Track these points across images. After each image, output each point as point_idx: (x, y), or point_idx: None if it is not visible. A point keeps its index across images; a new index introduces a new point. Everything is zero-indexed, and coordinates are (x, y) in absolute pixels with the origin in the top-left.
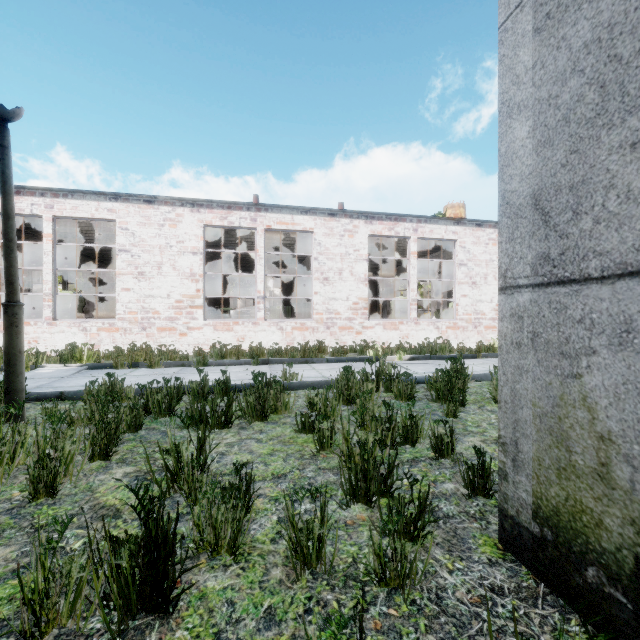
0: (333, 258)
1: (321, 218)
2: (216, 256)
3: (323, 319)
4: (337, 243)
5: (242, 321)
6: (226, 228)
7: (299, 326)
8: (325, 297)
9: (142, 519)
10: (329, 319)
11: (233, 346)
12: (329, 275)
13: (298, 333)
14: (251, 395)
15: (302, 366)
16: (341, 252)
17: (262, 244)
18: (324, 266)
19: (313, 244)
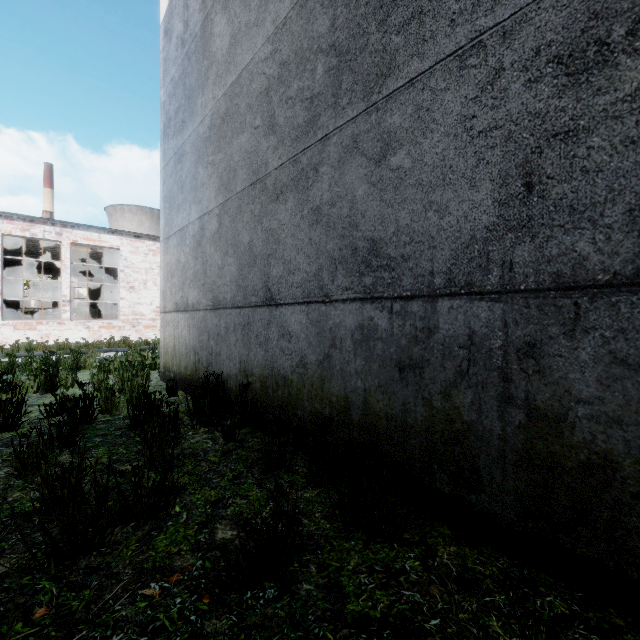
0: (139, 271)
1: (127, 239)
2: (5, 253)
3: (129, 319)
4: (142, 260)
5: (46, 321)
6: (28, 238)
7: (106, 325)
8: (131, 302)
9: (45, 372)
10: (135, 319)
11: (37, 343)
12: (135, 284)
13: (105, 331)
14: (70, 359)
15: (107, 353)
16: (146, 267)
17: (68, 256)
18: (130, 277)
19: (120, 259)
